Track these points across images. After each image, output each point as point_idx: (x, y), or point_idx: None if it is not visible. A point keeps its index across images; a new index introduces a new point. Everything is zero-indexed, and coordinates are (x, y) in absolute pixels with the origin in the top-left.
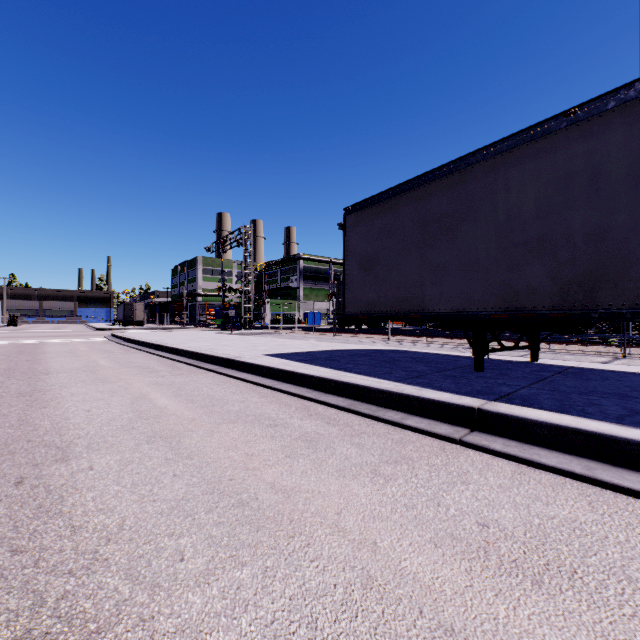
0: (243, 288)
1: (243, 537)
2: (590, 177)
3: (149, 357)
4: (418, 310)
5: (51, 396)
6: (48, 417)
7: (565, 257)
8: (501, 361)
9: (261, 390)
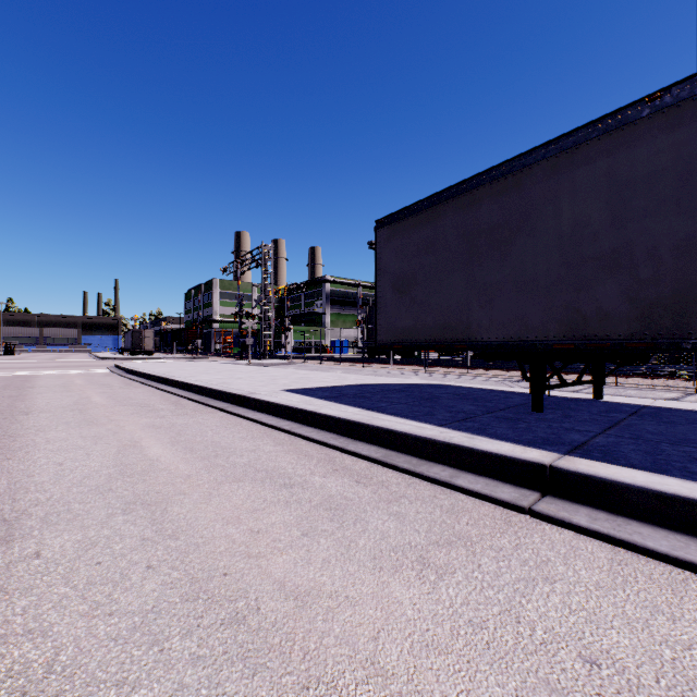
0: (262, 313)
1: (230, 688)
2: (680, 175)
3: (152, 392)
4: (463, 339)
5: (21, 443)
6: (7, 473)
7: (647, 274)
8: (560, 398)
9: (277, 435)
